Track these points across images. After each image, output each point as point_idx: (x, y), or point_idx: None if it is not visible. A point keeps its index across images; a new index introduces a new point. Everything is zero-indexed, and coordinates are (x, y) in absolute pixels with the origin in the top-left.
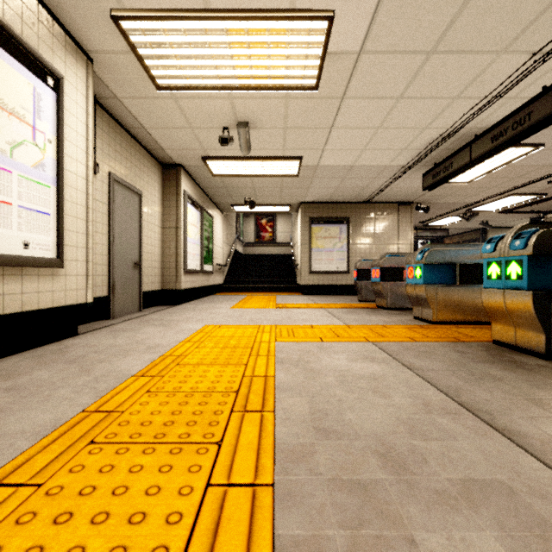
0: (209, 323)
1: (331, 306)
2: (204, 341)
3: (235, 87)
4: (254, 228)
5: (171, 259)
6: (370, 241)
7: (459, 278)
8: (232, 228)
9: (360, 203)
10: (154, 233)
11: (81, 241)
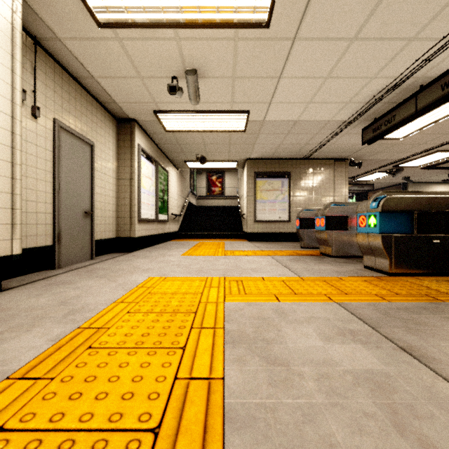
0: (155, 273)
1: (277, 253)
2: (141, 302)
3: (180, 23)
4: (205, 184)
5: (125, 208)
6: (309, 193)
7: (418, 226)
8: (186, 183)
9: (300, 160)
10: (109, 183)
11: (3, 185)
